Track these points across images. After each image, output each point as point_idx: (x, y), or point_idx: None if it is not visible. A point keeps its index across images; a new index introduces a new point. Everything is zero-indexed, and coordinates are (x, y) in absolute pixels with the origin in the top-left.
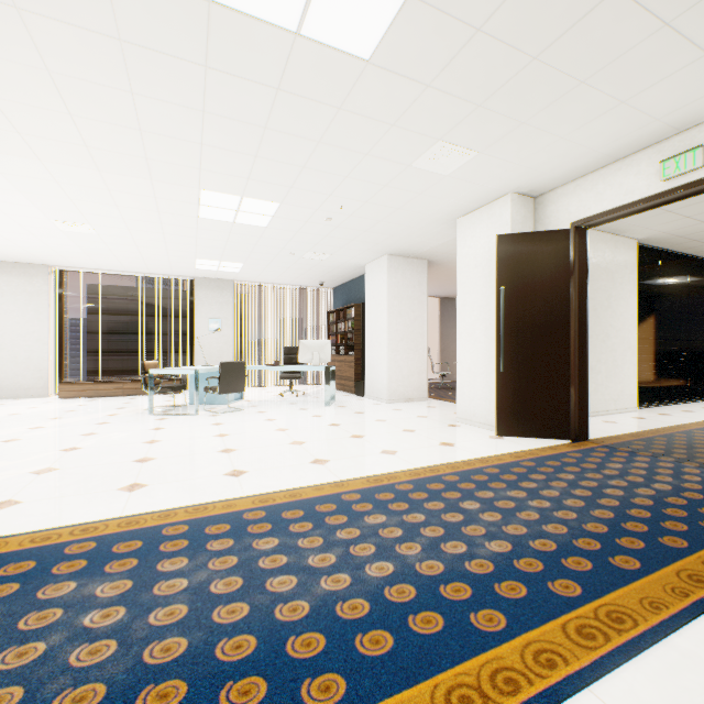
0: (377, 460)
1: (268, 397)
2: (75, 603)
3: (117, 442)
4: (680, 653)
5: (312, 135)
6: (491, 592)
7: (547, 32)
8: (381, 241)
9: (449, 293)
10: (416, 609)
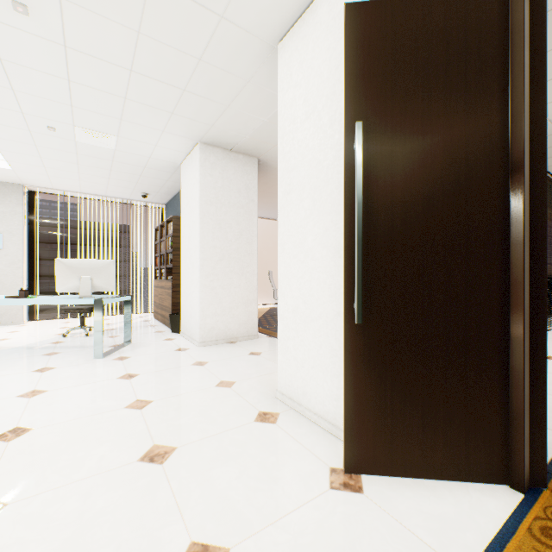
0: None
1: (40, 339)
2: None
3: None
4: None
5: None
6: None
7: None
8: (174, 106)
9: None
10: None
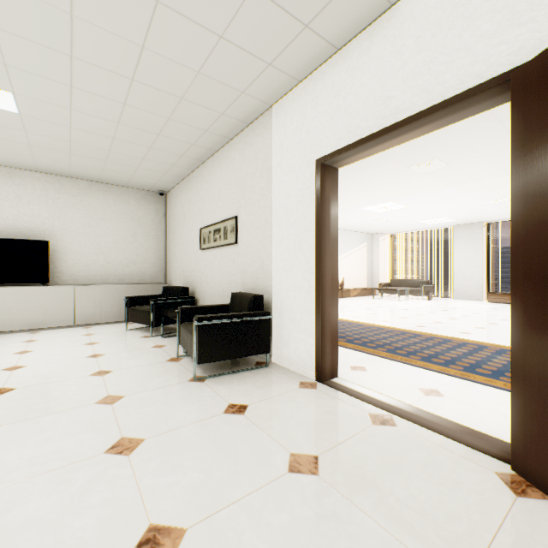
0: None
1: None
2: (489, 356)
3: None
4: None
5: None
6: None
7: None
8: None
9: None
10: None
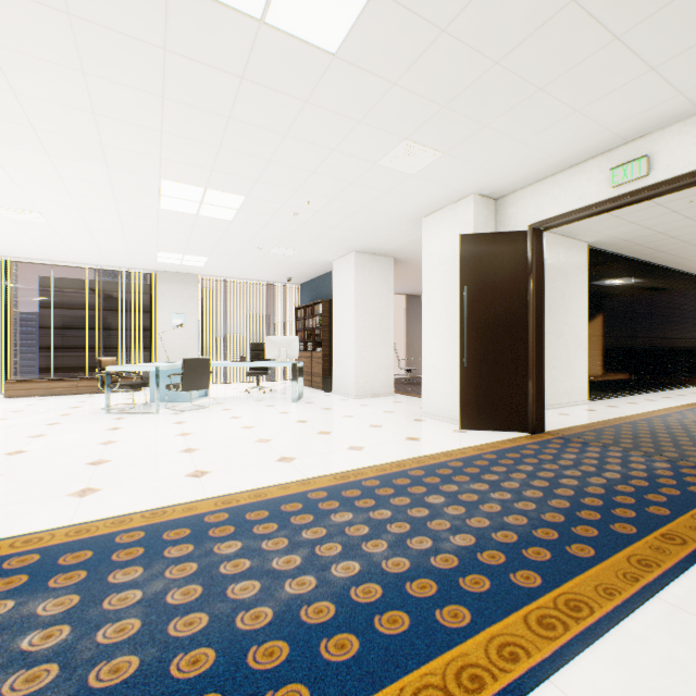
0: (344, 456)
1: (234, 394)
2: (12, 624)
3: (69, 444)
4: (633, 638)
5: (279, 128)
6: (456, 587)
7: (508, 38)
8: (348, 238)
9: (415, 290)
10: (382, 609)
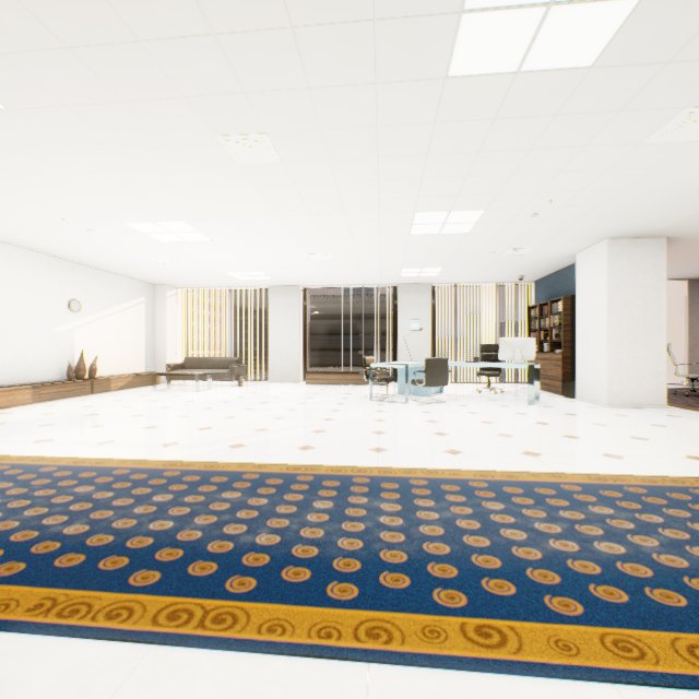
0: (598, 461)
1: (466, 393)
2: (370, 509)
3: (355, 418)
4: None
5: (524, 146)
6: None
7: None
8: (598, 226)
9: None
10: (652, 585)
